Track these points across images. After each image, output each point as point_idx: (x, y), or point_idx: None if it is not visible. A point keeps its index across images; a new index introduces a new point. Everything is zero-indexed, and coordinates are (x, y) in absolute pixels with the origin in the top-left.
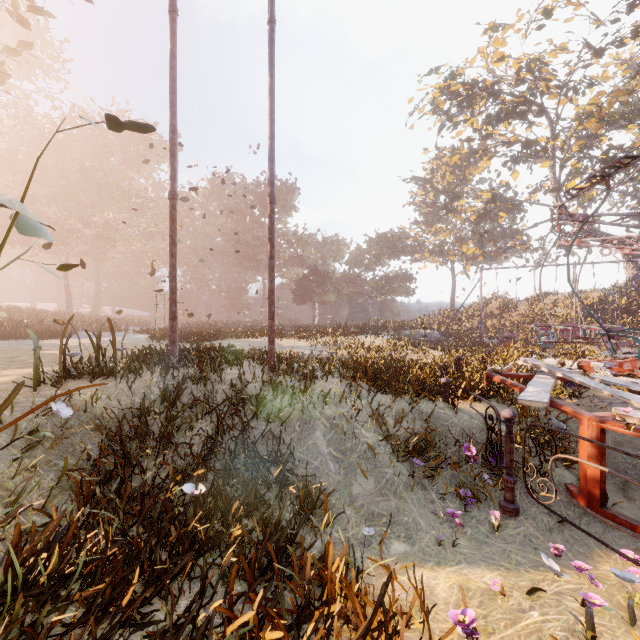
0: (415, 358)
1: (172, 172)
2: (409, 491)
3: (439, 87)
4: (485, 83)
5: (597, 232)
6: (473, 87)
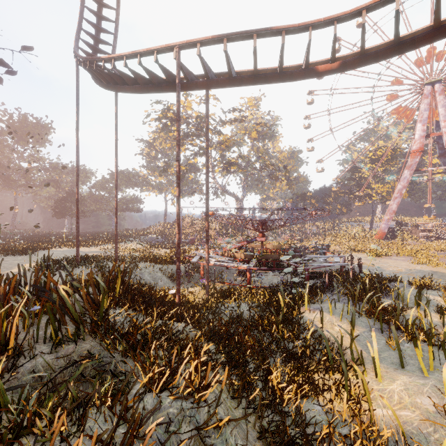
0: (160, 253)
1: (78, 191)
2: (170, 283)
3: (162, 111)
4: (183, 116)
5: (226, 191)
6: None
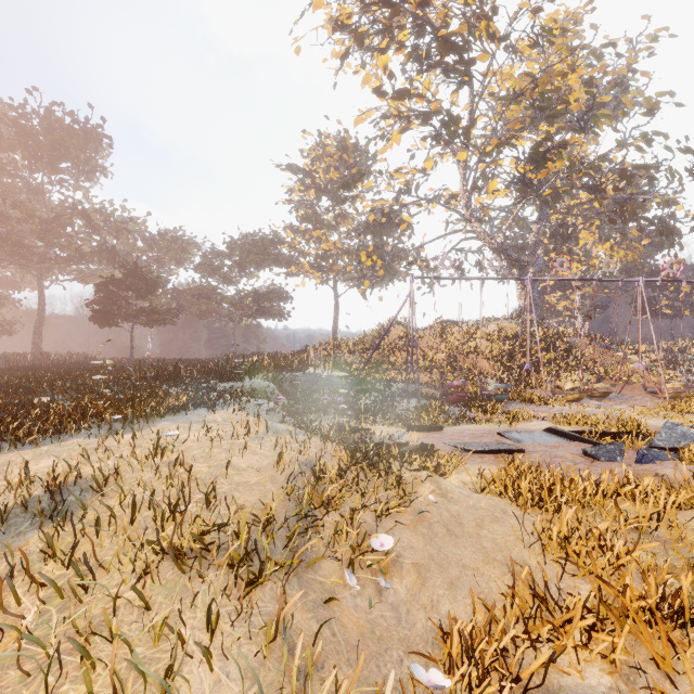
0: None
1: None
2: None
3: None
4: None
5: (506, 251)
6: None
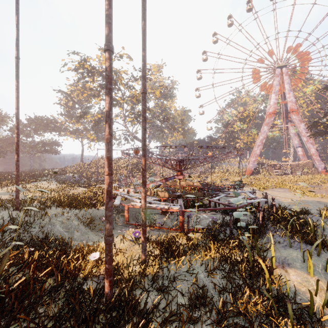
0: (77, 193)
1: None
2: (90, 232)
3: (79, 62)
4: (99, 69)
5: (136, 137)
6: (94, 68)
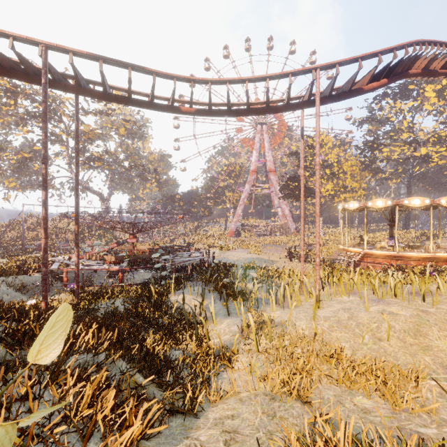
0: None
1: None
2: (21, 296)
3: None
4: (26, 90)
5: (89, 188)
6: (17, 87)
